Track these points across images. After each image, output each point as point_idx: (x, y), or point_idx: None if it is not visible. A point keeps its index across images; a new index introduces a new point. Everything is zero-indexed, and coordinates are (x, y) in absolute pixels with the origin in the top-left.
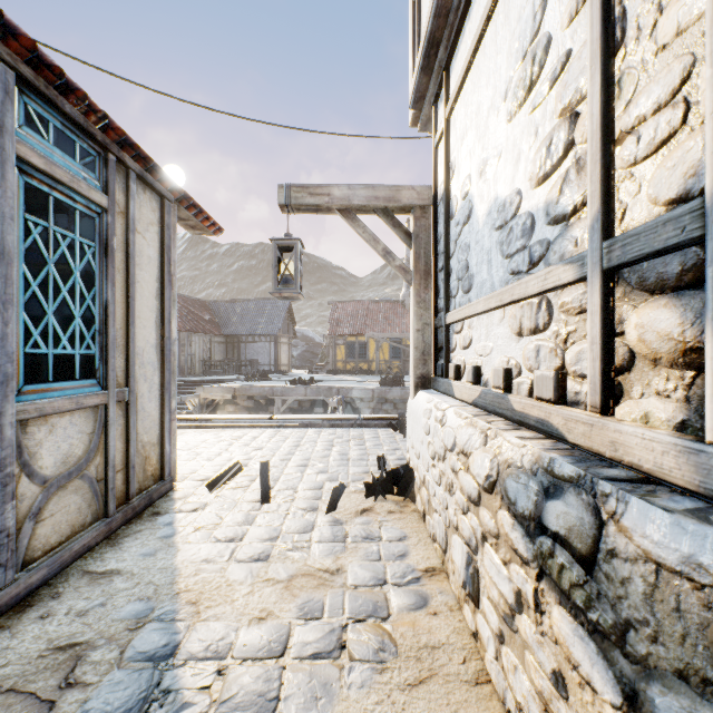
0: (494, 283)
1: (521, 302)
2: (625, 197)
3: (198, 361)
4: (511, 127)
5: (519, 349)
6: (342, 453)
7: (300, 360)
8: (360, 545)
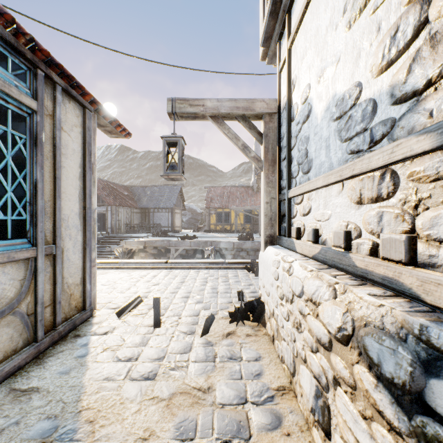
0: (332, 163)
1: (361, 176)
2: None
3: (123, 224)
4: (350, 33)
5: (359, 215)
6: (213, 288)
7: (187, 223)
8: (226, 364)
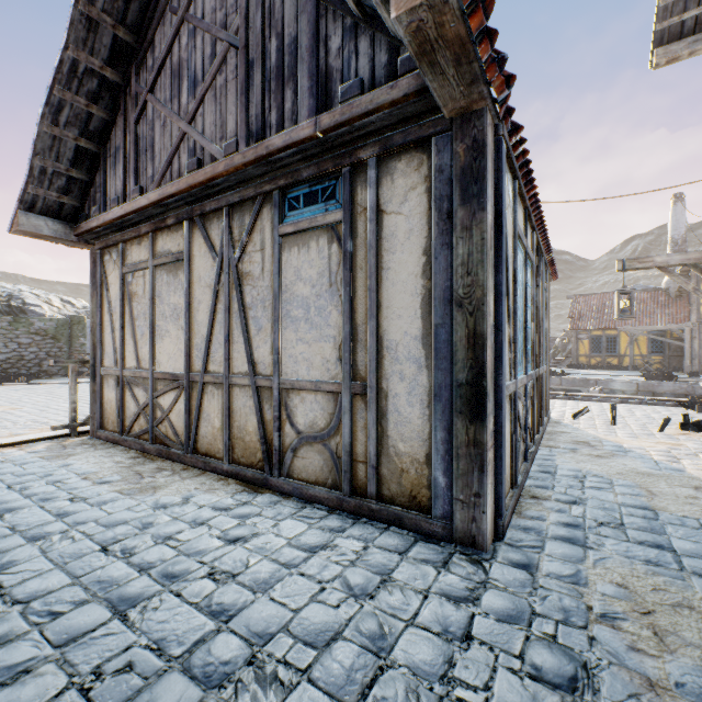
0: None
1: None
2: None
3: None
4: None
5: None
6: (645, 415)
7: None
8: (688, 441)
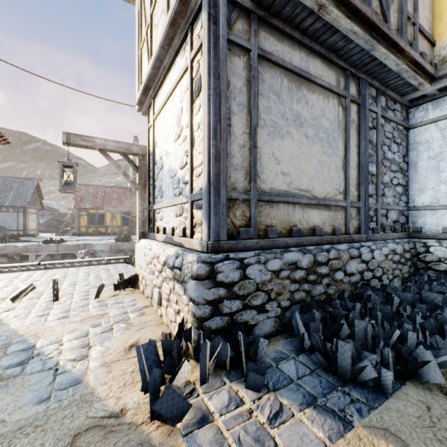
0: (170, 197)
1: (177, 205)
2: (195, 184)
3: None
4: (175, 145)
5: (176, 221)
6: (97, 277)
7: (46, 226)
8: (114, 305)
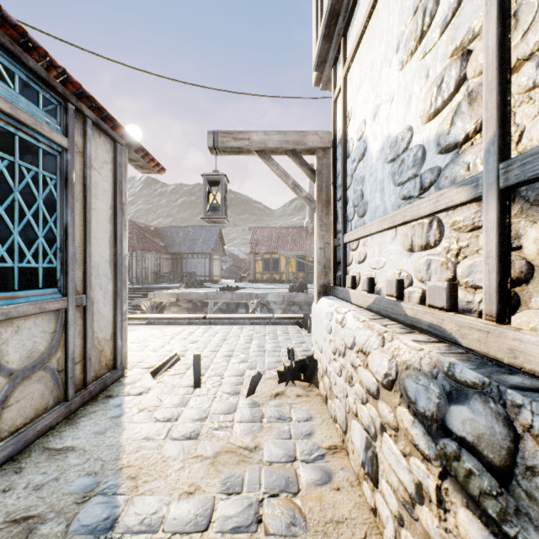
0: (386, 208)
1: (413, 222)
2: (522, 120)
3: (151, 273)
4: (403, 74)
5: (410, 263)
6: (260, 346)
7: (228, 272)
8: (274, 425)
